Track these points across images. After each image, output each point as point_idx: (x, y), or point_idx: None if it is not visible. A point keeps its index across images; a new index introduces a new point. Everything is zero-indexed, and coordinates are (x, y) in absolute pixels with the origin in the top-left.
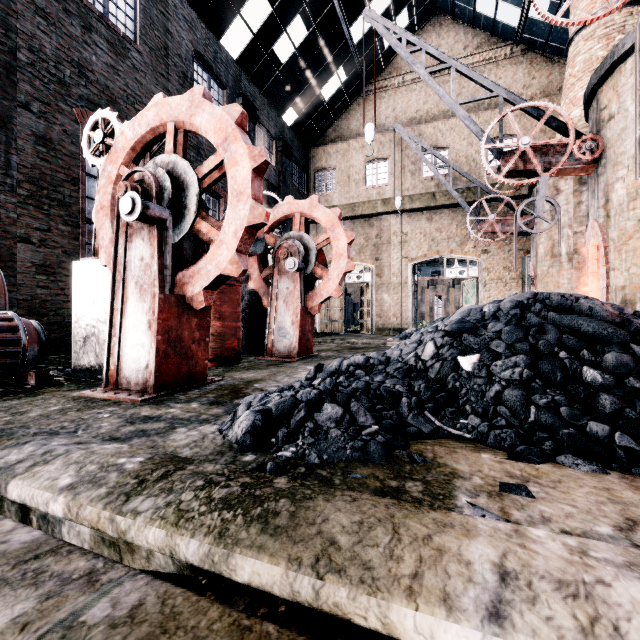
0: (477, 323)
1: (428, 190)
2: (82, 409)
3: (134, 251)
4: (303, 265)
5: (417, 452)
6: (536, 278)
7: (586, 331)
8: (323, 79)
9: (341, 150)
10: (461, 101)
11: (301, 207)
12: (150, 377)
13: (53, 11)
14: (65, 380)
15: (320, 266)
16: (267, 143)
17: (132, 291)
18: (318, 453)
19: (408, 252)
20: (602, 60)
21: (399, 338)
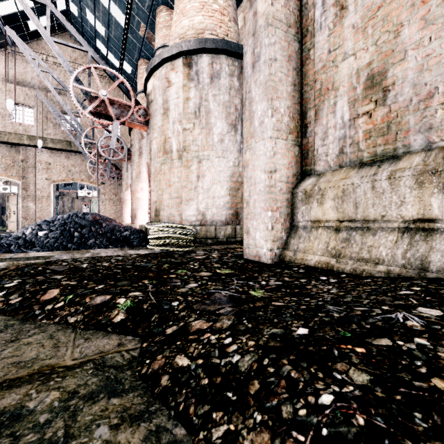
0: (52, 221)
1: (66, 139)
2: None
3: None
4: None
5: None
6: (122, 201)
7: (84, 223)
8: None
9: None
10: (73, 111)
11: None
12: None
13: None
14: None
15: None
16: None
17: None
18: None
19: (51, 176)
20: None
21: None
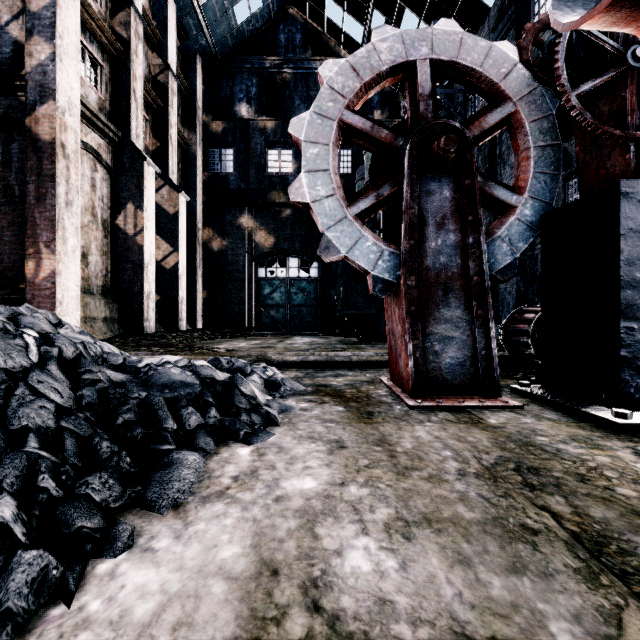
0: None
1: None
2: None
3: None
4: None
5: None
6: None
7: None
8: None
9: None
10: None
11: None
12: None
13: None
14: None
15: None
16: None
17: None
18: None
19: None
20: None
21: None
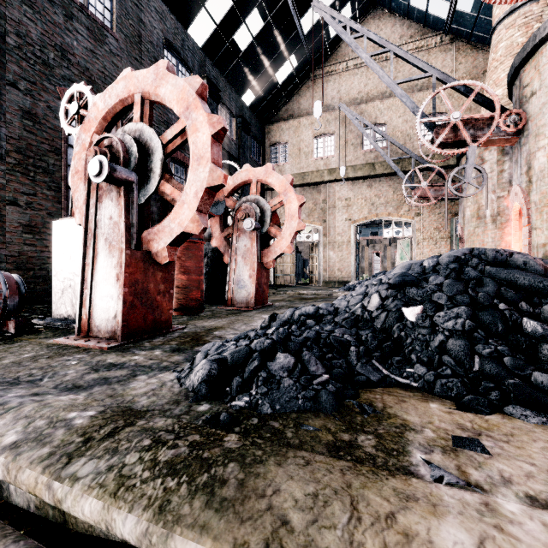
0: (418, 276)
1: (368, 161)
2: (53, 356)
3: (104, 211)
4: (259, 225)
5: (367, 401)
6: (463, 237)
7: (522, 284)
8: (277, 65)
9: (293, 127)
10: (399, 81)
11: (257, 174)
12: (118, 326)
13: (38, 1)
14: (44, 328)
15: (274, 226)
16: (228, 120)
17: (102, 247)
18: (271, 403)
19: (351, 215)
20: (522, 46)
21: (343, 290)
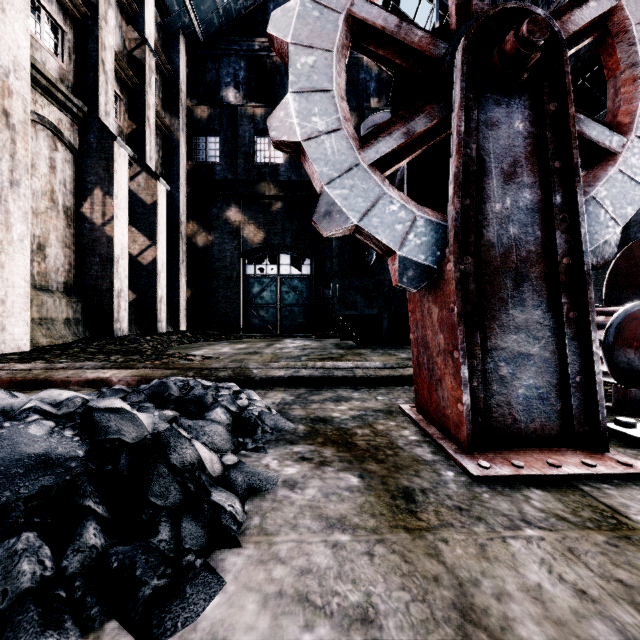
0: None
1: None
2: None
3: None
4: None
5: None
6: None
7: None
8: None
9: None
10: None
11: None
12: None
13: None
14: None
15: None
16: None
17: None
18: None
19: None
20: None
21: None
